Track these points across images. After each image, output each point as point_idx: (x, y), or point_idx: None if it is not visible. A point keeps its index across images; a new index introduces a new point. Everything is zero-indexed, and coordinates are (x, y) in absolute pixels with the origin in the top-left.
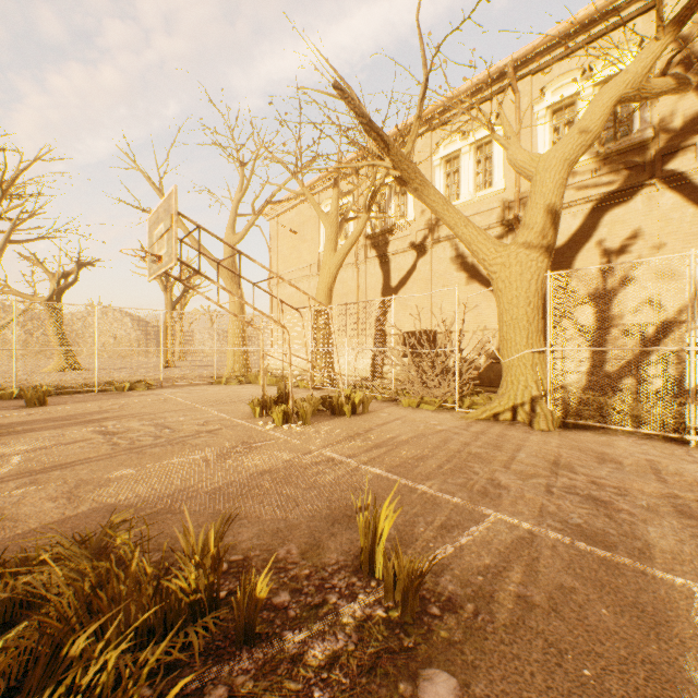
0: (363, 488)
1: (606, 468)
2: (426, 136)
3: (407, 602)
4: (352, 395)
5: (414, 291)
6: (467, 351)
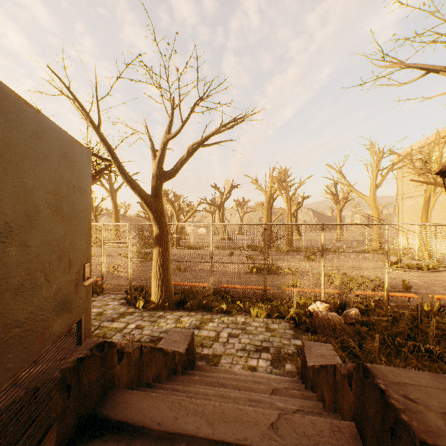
0: (412, 283)
1: None
2: None
3: (407, 290)
4: (428, 264)
5: None
6: None
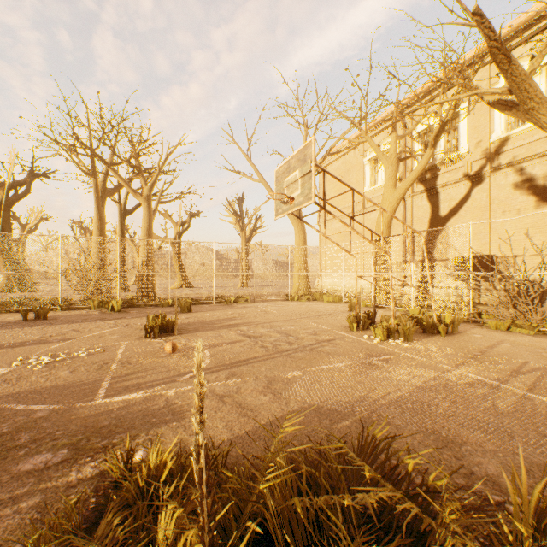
0: None
1: None
2: (483, 70)
3: None
4: (442, 315)
5: (468, 219)
6: (536, 275)
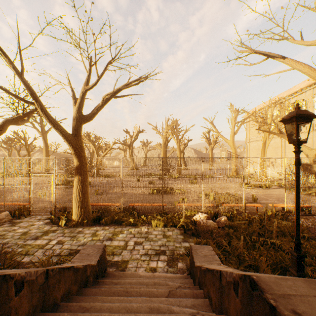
0: (257, 197)
1: (314, 203)
2: (310, 91)
3: (255, 201)
4: (266, 184)
5: None
6: None
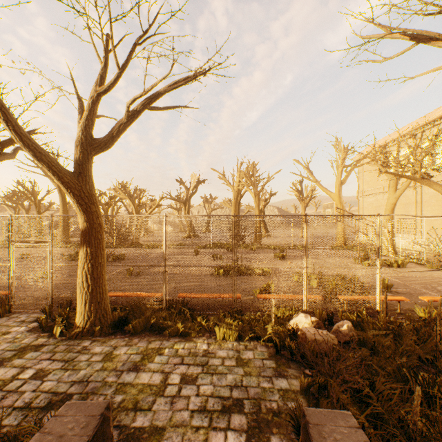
0: (389, 281)
1: None
2: None
3: (388, 290)
4: (397, 260)
5: None
6: None
